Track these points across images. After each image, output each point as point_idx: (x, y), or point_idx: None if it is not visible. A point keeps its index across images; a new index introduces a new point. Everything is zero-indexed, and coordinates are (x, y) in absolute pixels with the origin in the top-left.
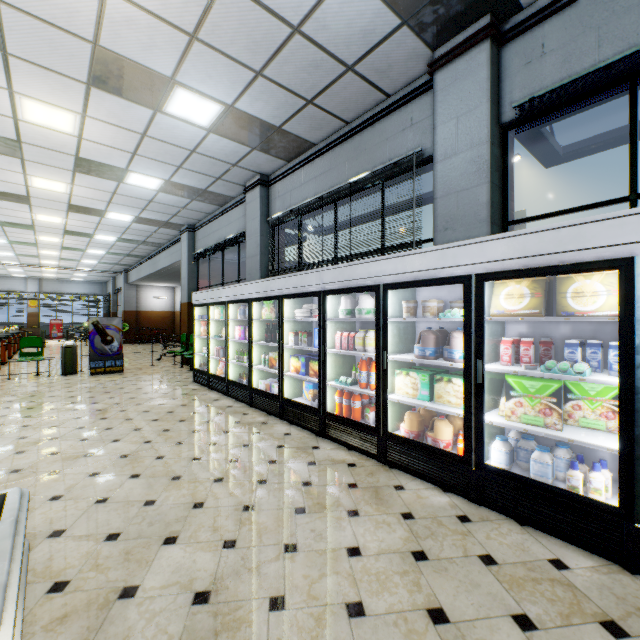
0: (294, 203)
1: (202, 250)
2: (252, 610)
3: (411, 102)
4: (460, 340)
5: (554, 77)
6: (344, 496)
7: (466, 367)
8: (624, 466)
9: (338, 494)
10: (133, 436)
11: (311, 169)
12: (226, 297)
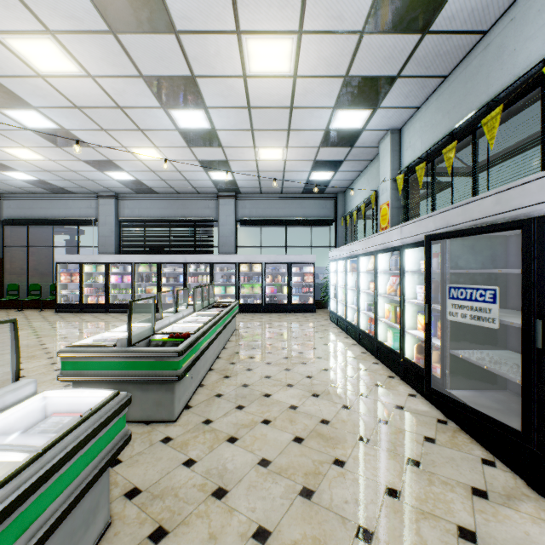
0: (142, 215)
1: (18, 217)
2: None
3: (208, 200)
4: (233, 277)
5: (248, 215)
6: None
7: (236, 283)
8: (262, 296)
9: None
10: (113, 322)
11: (155, 203)
12: (107, 260)
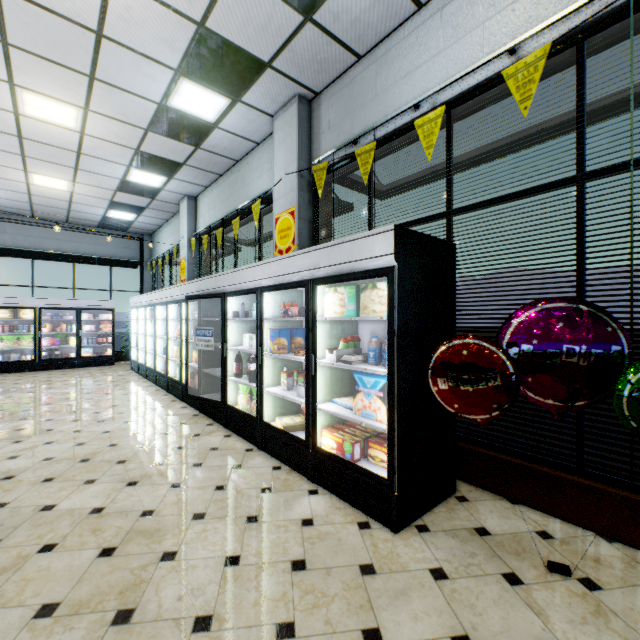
0: None
1: None
2: None
3: None
4: None
5: (10, 242)
6: None
7: None
8: (36, 350)
9: None
10: None
11: None
12: None
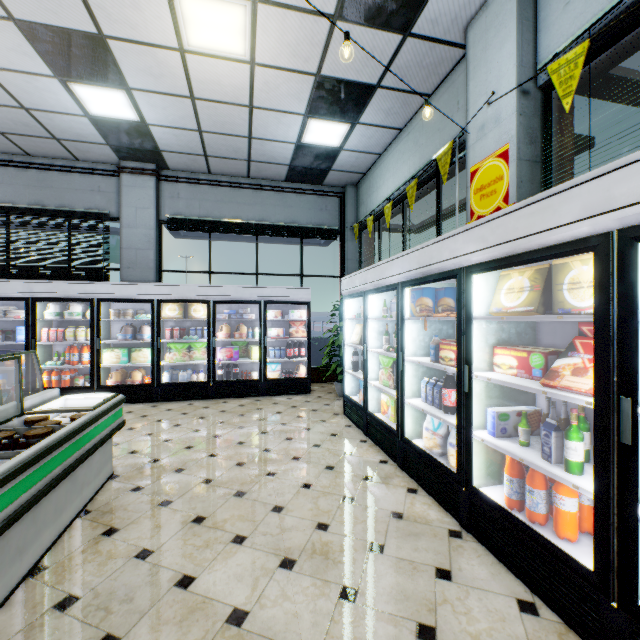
0: None
1: None
2: None
3: (100, 176)
4: (148, 329)
5: (184, 211)
6: None
7: (152, 341)
8: (208, 367)
9: None
10: None
11: None
12: None
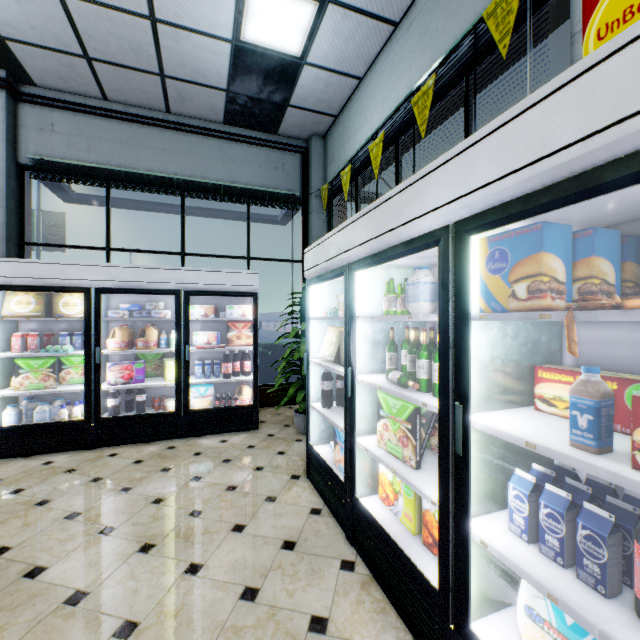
0: None
1: None
2: None
3: None
4: None
5: (62, 152)
6: None
7: None
8: (88, 396)
9: None
10: None
11: None
12: None
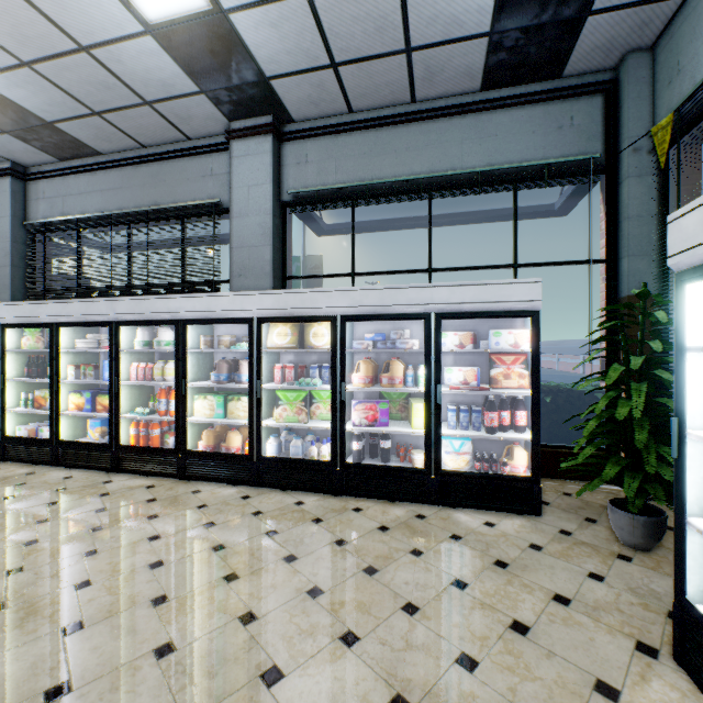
0: (70, 212)
1: None
2: (58, 596)
3: (212, 154)
4: (247, 367)
5: (313, 181)
6: (144, 509)
7: (250, 387)
8: (333, 436)
9: (138, 509)
10: None
11: (96, 179)
12: None
